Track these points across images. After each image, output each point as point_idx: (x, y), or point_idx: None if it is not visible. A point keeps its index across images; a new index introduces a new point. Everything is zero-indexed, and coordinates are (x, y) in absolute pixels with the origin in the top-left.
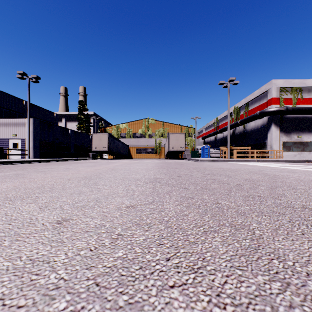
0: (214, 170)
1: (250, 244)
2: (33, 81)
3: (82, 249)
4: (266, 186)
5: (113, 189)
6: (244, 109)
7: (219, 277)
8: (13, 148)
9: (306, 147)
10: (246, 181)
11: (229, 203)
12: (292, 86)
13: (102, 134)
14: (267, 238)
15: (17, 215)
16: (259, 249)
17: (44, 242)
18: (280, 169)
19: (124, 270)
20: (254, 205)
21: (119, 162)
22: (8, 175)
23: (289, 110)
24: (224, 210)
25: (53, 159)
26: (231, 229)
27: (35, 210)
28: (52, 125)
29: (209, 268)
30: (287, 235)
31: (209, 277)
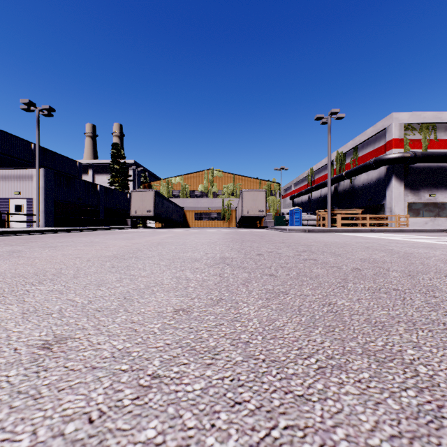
0: (312, 244)
1: (421, 404)
2: (45, 114)
3: (73, 417)
4: (401, 271)
5: (155, 277)
6: (352, 155)
7: None
8: (15, 212)
9: (442, 211)
10: (366, 263)
11: (349, 302)
12: (422, 122)
13: (146, 191)
14: None
15: None
16: (443, 419)
17: None
18: (410, 243)
19: None
20: (394, 307)
21: (169, 232)
22: None
23: (417, 157)
24: (346, 318)
25: (74, 228)
26: (370, 362)
27: (12, 319)
28: (72, 179)
29: None
30: None
31: None
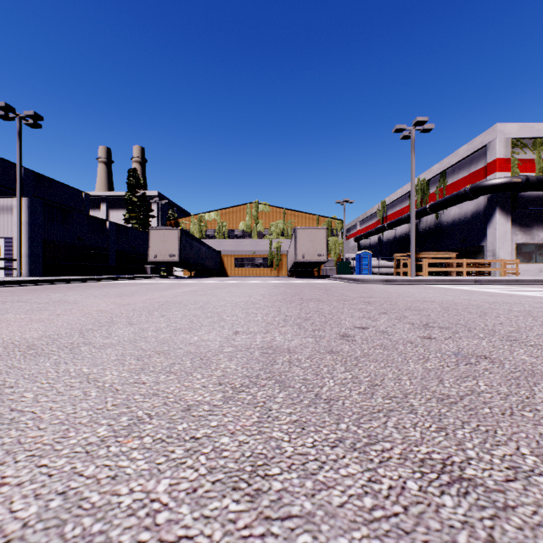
0: (422, 308)
1: None
2: (30, 123)
3: None
4: None
5: None
6: (438, 183)
7: None
8: None
9: None
10: None
11: None
12: (536, 136)
13: (168, 229)
14: None
15: None
16: None
17: None
18: None
19: None
20: None
21: (196, 283)
22: None
23: (531, 182)
24: None
25: (64, 278)
26: None
27: None
28: (70, 212)
29: None
30: None
31: None
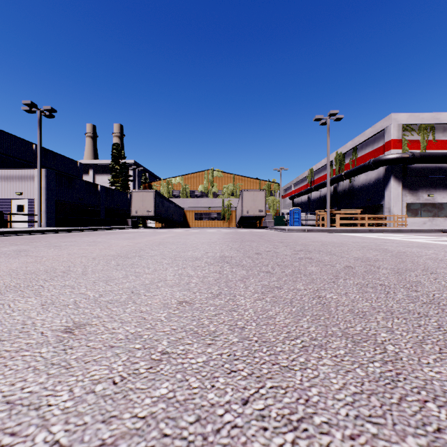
0: (309, 244)
1: (383, 372)
2: (47, 115)
3: (100, 381)
4: (391, 269)
5: (159, 274)
6: (351, 156)
7: (338, 439)
8: (17, 212)
9: (440, 211)
10: (359, 261)
11: (337, 296)
12: (420, 123)
13: (146, 192)
14: (408, 360)
15: (3, 317)
16: (399, 381)
17: (37, 367)
18: (405, 243)
19: (168, 425)
20: (377, 300)
21: (170, 232)
22: (4, 252)
23: (416, 157)
24: (332, 308)
25: (75, 228)
26: (347, 342)
27: (33, 309)
28: (74, 179)
29: (319, 421)
30: (441, 353)
31: (321, 440)
